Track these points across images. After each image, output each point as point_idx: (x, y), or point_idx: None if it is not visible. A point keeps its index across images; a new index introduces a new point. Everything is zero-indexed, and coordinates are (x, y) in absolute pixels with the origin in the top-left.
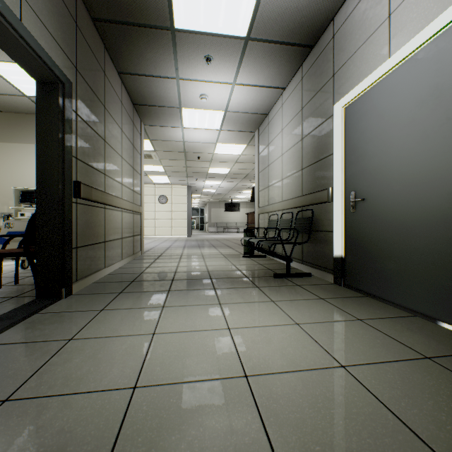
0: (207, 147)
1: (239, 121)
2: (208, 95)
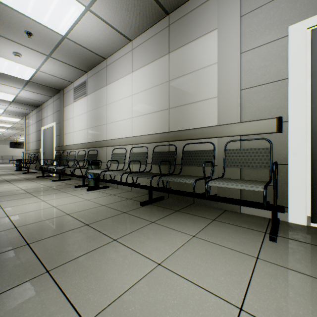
0: None
1: (14, 113)
2: None
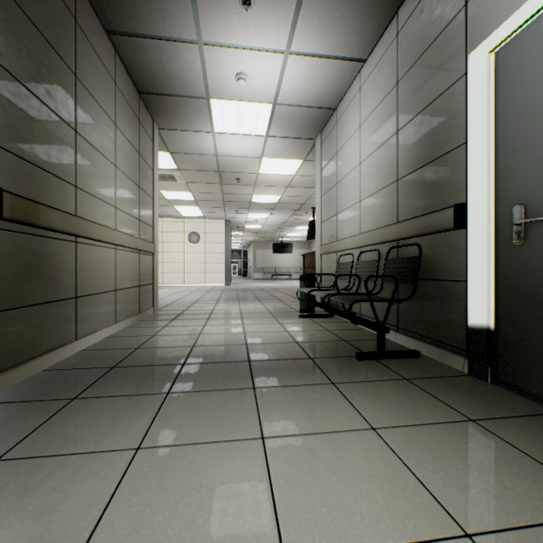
0: (249, 163)
1: (293, 120)
2: (248, 75)
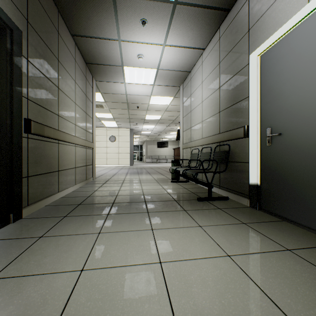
0: (144, 99)
1: (168, 77)
2: (144, 55)
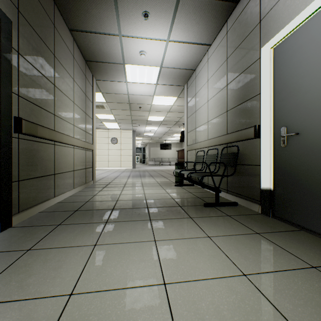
0: (146, 99)
1: (171, 76)
2: (146, 52)
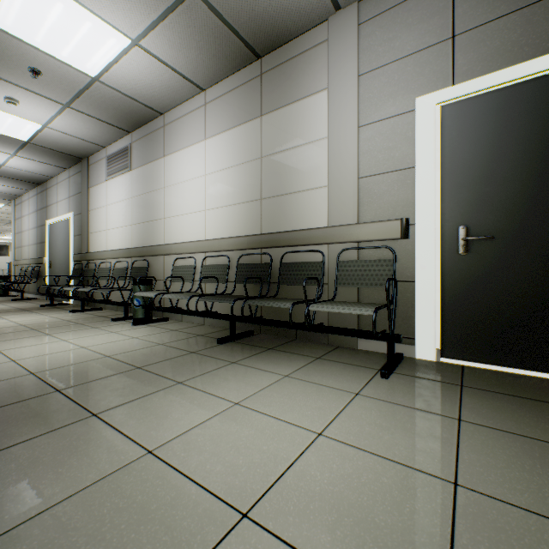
0: None
1: None
2: None
